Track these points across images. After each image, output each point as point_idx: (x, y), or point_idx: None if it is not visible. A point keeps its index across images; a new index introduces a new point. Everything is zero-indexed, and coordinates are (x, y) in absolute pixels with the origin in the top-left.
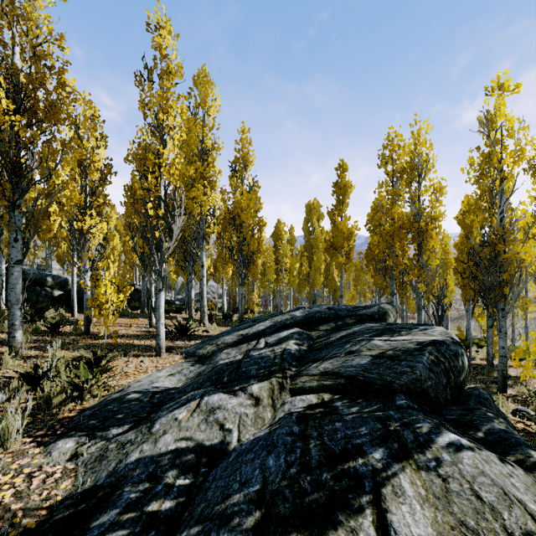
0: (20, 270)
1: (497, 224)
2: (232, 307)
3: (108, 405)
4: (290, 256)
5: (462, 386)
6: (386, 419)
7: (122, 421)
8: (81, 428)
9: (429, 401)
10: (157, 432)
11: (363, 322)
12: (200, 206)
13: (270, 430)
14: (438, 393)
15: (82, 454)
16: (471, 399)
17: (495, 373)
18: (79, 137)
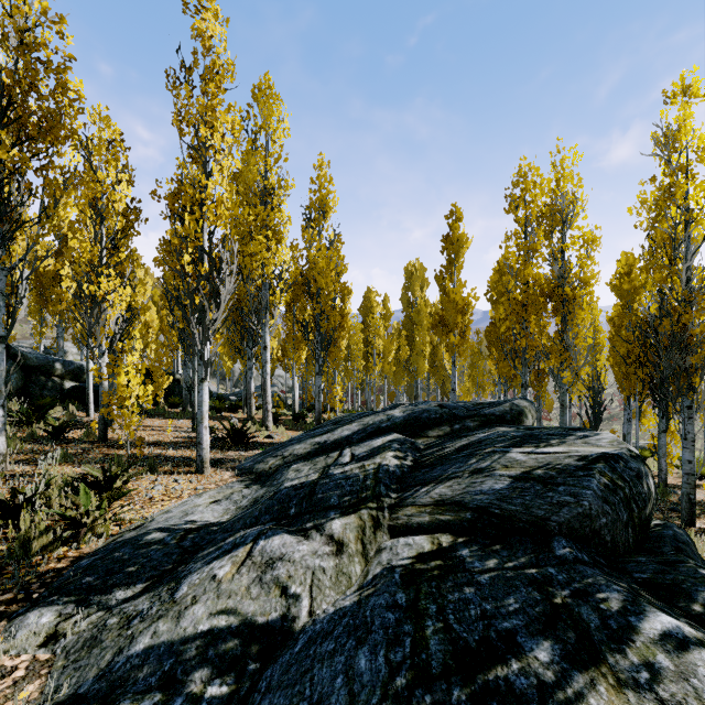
0: (2, 350)
1: (683, 285)
2: (306, 404)
3: (116, 551)
4: (384, 336)
5: (648, 523)
6: (545, 582)
7: (134, 578)
8: (69, 589)
9: (602, 548)
10: (183, 600)
11: (491, 425)
12: (262, 266)
13: (361, 598)
14: (616, 535)
15: (65, 634)
16: (664, 543)
17: (672, 497)
18: (91, 167)
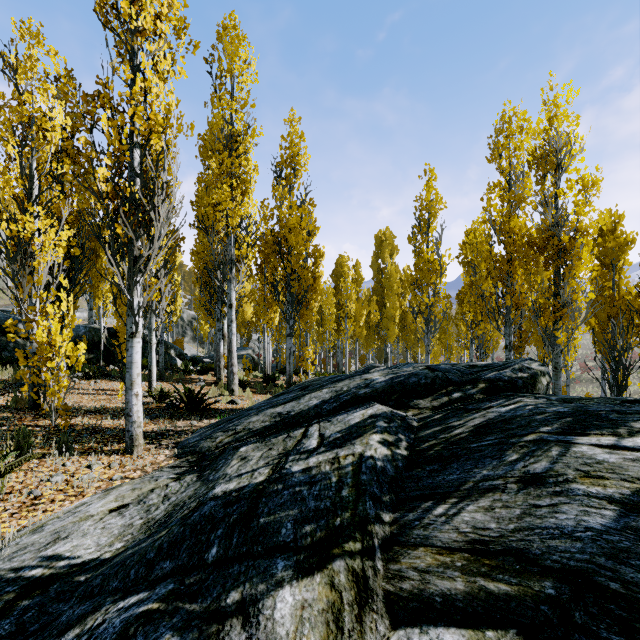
0: None
1: None
2: (279, 367)
3: None
4: (355, 300)
5: None
6: None
7: None
8: None
9: None
10: None
11: (502, 393)
12: (227, 218)
13: None
14: None
15: None
16: None
17: None
18: (17, 88)
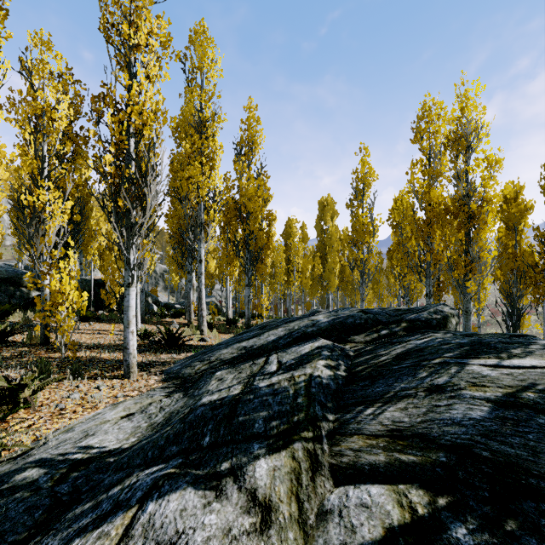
0: None
1: None
2: (238, 312)
3: None
4: (302, 256)
5: None
6: None
7: None
8: None
9: None
10: None
11: (419, 330)
12: (197, 189)
13: None
14: None
15: None
16: None
17: None
18: (32, 86)
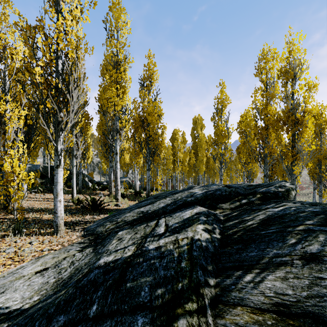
0: None
1: None
2: (143, 187)
3: None
4: (182, 152)
5: None
6: None
7: None
8: None
9: None
10: None
11: (271, 200)
12: (114, 106)
13: None
14: None
15: None
16: None
17: None
18: None
